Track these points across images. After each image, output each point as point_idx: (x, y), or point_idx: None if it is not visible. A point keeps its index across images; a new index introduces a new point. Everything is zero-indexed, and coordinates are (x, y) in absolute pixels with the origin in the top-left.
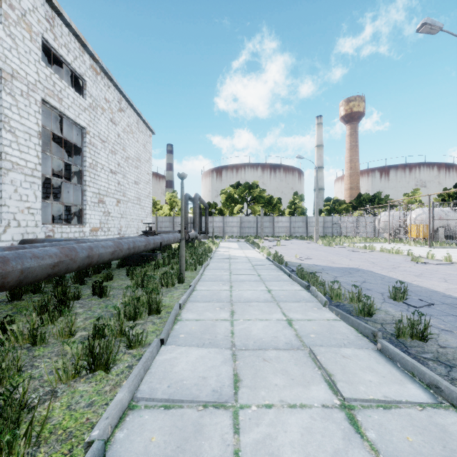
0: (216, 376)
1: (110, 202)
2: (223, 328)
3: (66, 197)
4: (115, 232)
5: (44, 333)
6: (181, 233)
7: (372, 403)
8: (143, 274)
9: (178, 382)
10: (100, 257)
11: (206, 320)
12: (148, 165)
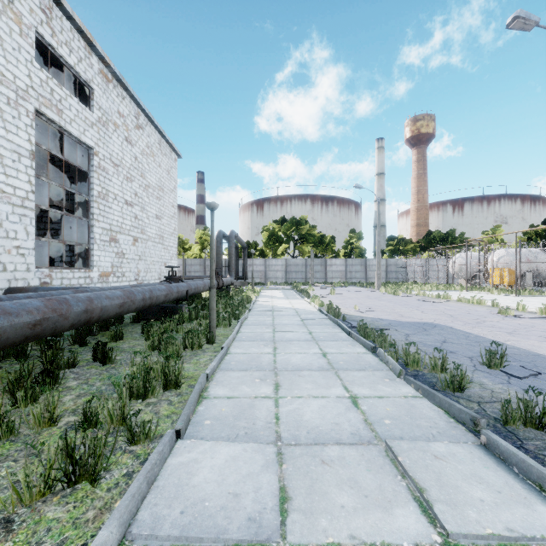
0: (253, 492)
1: (125, 240)
2: (264, 411)
3: (70, 234)
4: (131, 278)
5: (12, 421)
6: (211, 280)
7: (490, 541)
8: (161, 333)
9: (197, 504)
10: (103, 311)
11: (241, 398)
12: (173, 195)
